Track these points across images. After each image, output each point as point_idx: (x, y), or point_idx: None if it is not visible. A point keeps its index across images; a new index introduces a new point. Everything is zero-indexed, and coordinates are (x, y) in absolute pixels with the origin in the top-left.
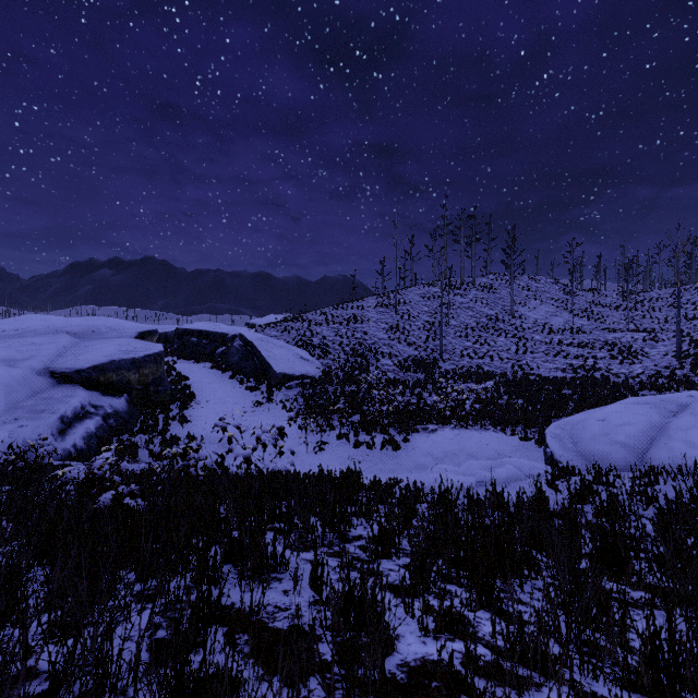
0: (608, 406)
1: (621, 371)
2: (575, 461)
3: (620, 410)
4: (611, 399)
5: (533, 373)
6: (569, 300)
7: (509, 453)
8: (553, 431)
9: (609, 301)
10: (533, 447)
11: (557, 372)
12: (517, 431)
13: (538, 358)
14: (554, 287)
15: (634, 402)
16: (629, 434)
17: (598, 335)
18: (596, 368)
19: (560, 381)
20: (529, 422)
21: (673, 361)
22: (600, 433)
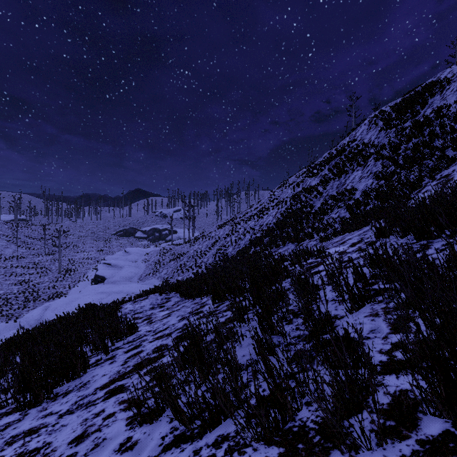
0: (34, 310)
1: (40, 281)
2: (27, 326)
3: (36, 312)
4: (36, 298)
5: (1, 289)
6: (15, 235)
7: (3, 329)
8: (22, 321)
9: (37, 234)
10: (11, 324)
11: (13, 286)
12: (4, 321)
13: (1, 279)
14: (5, 226)
15: (39, 309)
16: (38, 317)
17: (31, 258)
18: (30, 280)
19: (15, 291)
20: (8, 316)
21: (59, 273)
22: (32, 318)
